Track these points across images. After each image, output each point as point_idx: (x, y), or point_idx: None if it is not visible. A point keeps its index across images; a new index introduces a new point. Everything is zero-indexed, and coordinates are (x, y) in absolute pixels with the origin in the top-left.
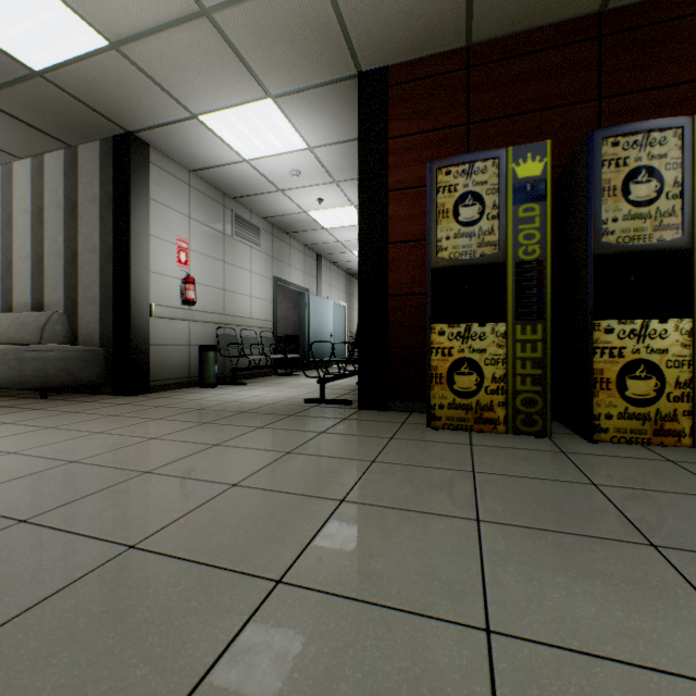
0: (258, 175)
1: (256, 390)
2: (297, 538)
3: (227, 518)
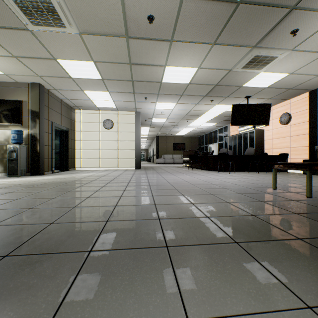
0: None
1: None
2: (35, 194)
3: (52, 194)
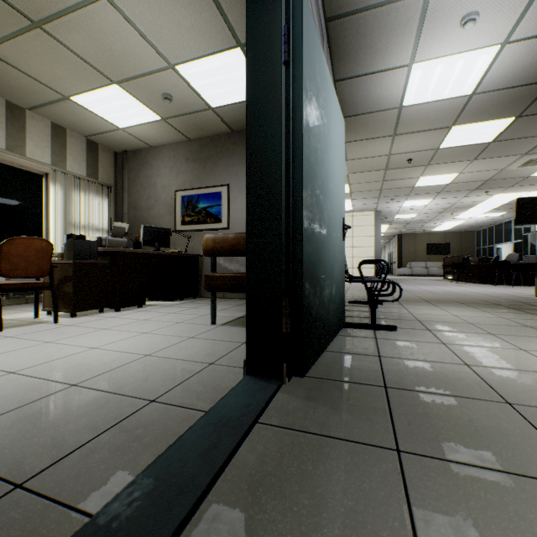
0: (534, 9)
1: (481, 315)
2: None
3: None
